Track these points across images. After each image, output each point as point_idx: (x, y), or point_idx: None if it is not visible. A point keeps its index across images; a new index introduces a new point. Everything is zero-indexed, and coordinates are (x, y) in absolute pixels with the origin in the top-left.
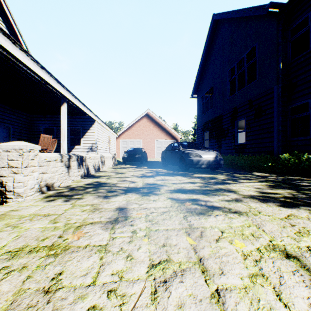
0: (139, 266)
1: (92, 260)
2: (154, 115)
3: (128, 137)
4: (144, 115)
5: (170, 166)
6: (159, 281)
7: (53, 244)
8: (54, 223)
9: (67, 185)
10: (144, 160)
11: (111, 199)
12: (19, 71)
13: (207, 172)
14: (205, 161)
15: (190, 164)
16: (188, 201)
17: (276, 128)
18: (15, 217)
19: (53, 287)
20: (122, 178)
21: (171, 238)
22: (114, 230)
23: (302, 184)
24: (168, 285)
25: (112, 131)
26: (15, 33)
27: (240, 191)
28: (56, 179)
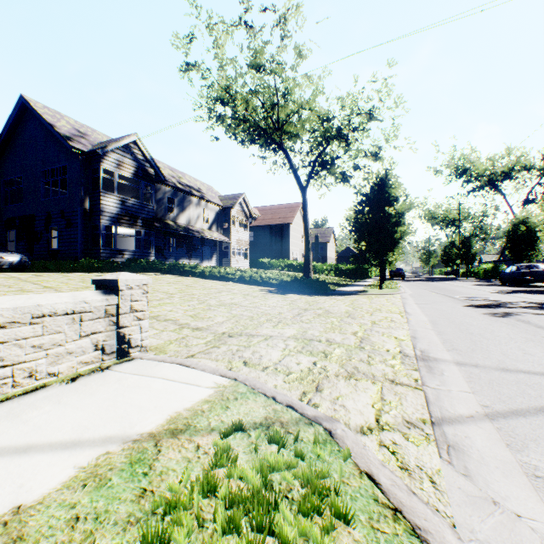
0: None
1: None
2: None
3: None
4: None
5: None
6: None
7: None
8: None
9: None
10: None
11: None
12: None
13: None
14: (9, 262)
15: None
16: None
17: (80, 239)
18: None
19: None
20: None
21: None
22: None
23: None
24: None
25: None
26: None
27: None
28: None
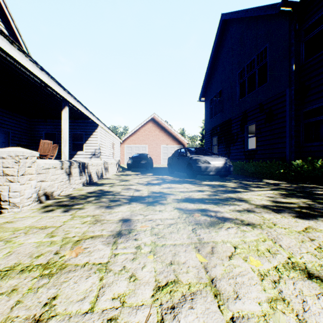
0: (144, 288)
1: (91, 281)
2: (160, 119)
3: (132, 142)
4: (149, 120)
5: (177, 173)
6: (166, 307)
7: (48, 261)
8: (51, 237)
9: (68, 194)
10: (149, 167)
11: (114, 210)
12: (18, 73)
13: (215, 179)
14: (214, 167)
15: (198, 171)
16: (197, 212)
17: (288, 133)
18: (9, 230)
19: (45, 315)
20: (126, 185)
21: (179, 254)
22: (116, 245)
23: (317, 193)
24: (176, 313)
25: (117, 136)
26: (15, 34)
27: (252, 200)
28: (55, 187)
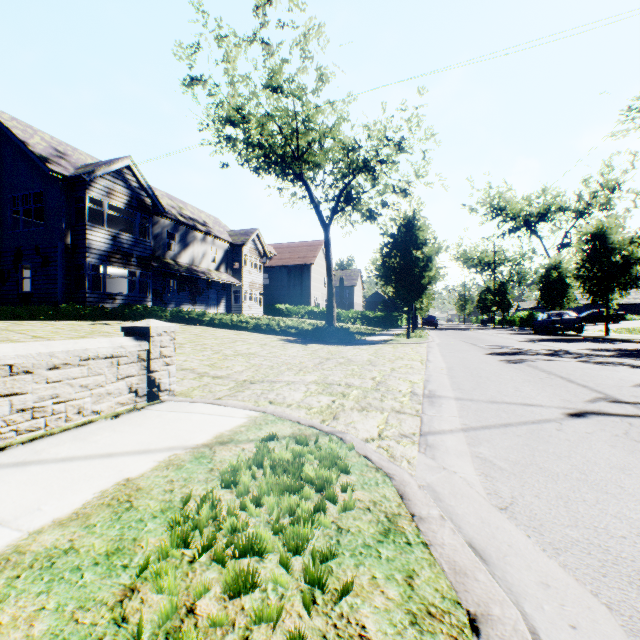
0: None
1: None
2: None
3: None
4: None
5: None
6: None
7: None
8: None
9: None
10: None
11: None
12: None
13: None
14: None
15: None
16: None
17: (60, 280)
18: None
19: None
20: None
21: None
22: None
23: None
24: None
25: None
26: None
27: None
28: None
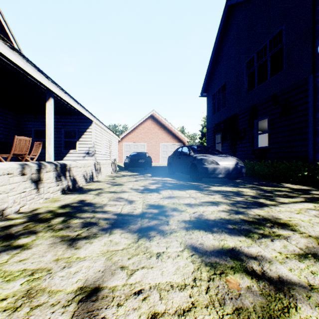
0: None
1: None
2: (160, 116)
3: (131, 140)
4: (148, 117)
5: (178, 173)
6: None
7: None
8: None
9: (32, 209)
10: (148, 166)
11: (79, 252)
12: None
13: (225, 182)
14: (223, 169)
15: (204, 173)
16: (225, 260)
17: (311, 127)
18: None
19: None
20: (116, 193)
21: None
22: None
23: None
24: None
25: (114, 134)
26: None
27: (299, 226)
28: (9, 201)
